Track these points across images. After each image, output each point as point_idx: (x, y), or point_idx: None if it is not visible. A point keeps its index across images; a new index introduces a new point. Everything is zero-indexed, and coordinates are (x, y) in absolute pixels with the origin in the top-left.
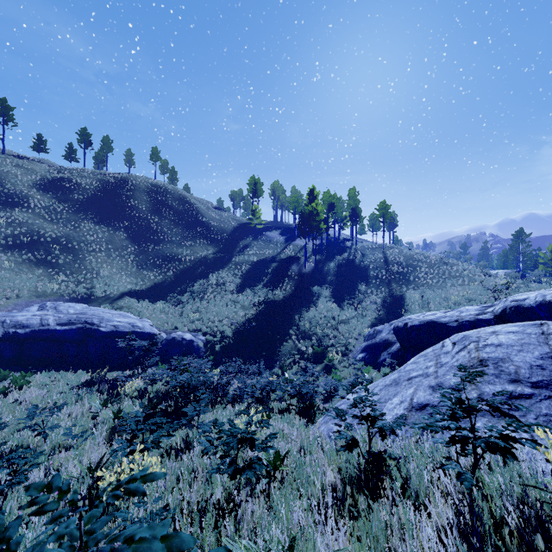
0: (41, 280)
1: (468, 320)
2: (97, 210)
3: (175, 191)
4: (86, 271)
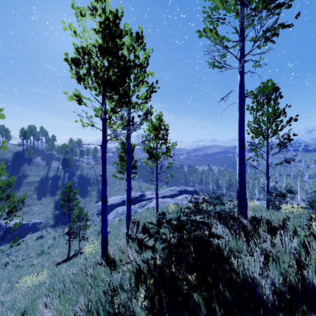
0: None
1: (118, 203)
2: None
3: None
4: None
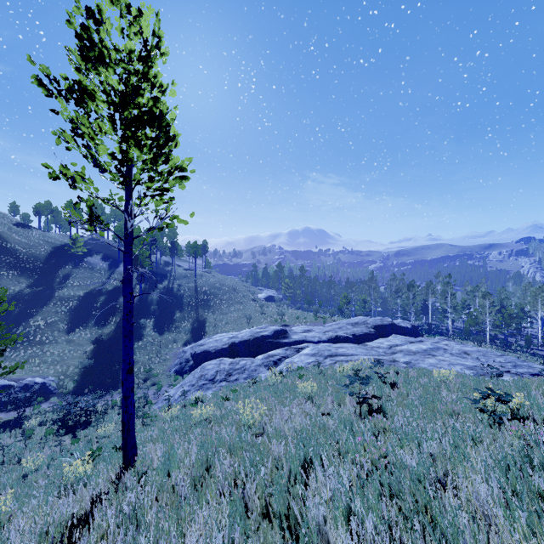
0: None
1: (219, 349)
2: None
3: None
4: None
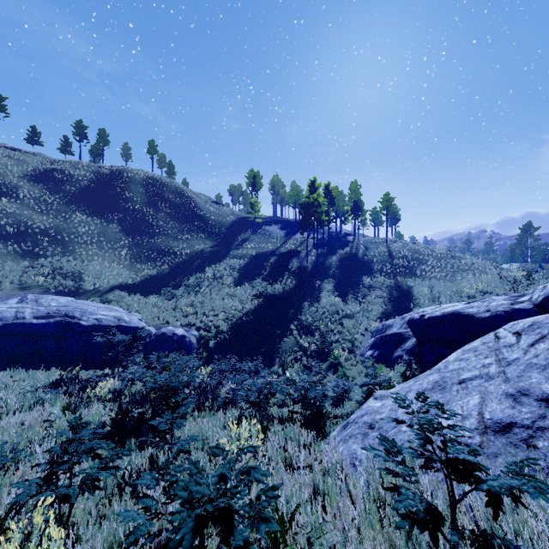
0: (26, 273)
1: (503, 310)
2: (90, 201)
3: (172, 183)
4: (76, 263)
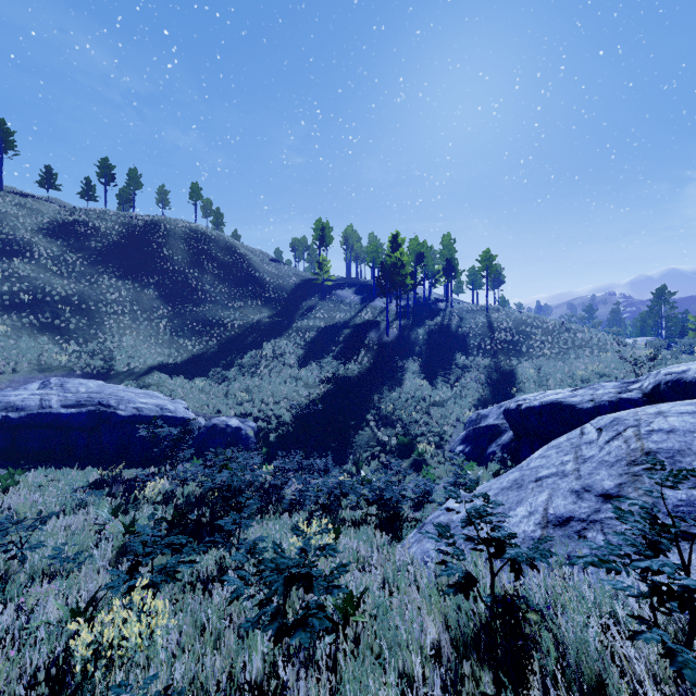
0: (46, 350)
1: (608, 400)
2: (121, 261)
3: (220, 237)
4: (105, 339)
